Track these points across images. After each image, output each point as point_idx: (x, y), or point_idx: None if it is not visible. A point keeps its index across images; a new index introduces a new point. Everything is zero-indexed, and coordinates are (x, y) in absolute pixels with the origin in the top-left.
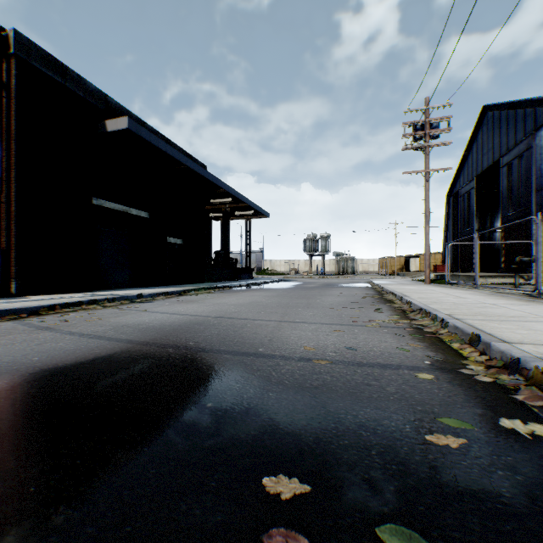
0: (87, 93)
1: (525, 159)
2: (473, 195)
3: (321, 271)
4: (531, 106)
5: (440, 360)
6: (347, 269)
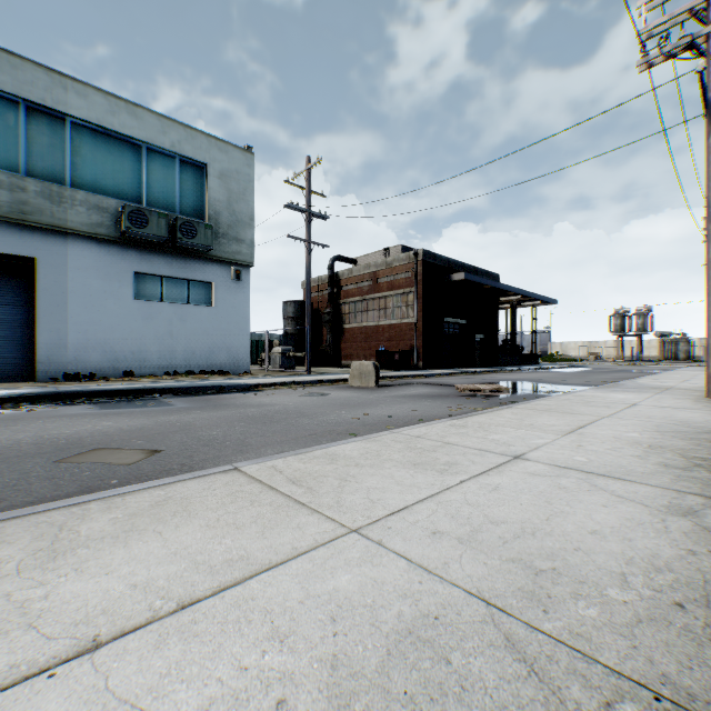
0: (442, 262)
1: None
2: None
3: (636, 356)
4: None
5: None
6: (676, 354)
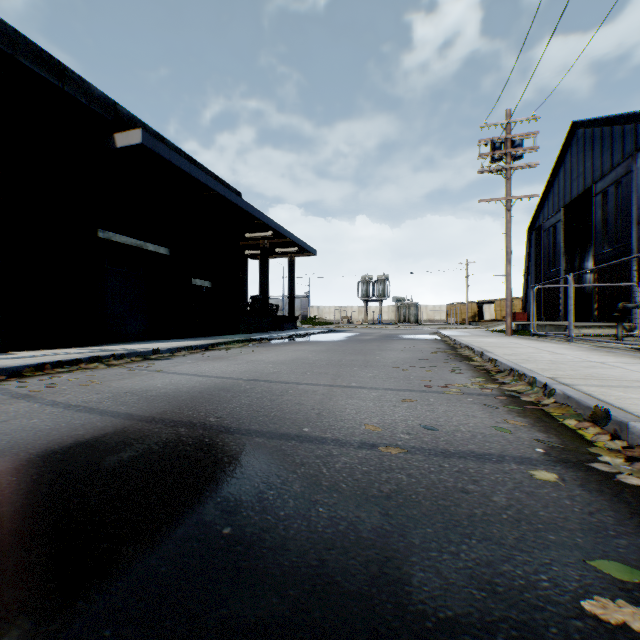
0: (92, 100)
1: (624, 186)
2: (560, 229)
3: (379, 319)
4: (631, 122)
5: (557, 446)
6: (409, 317)
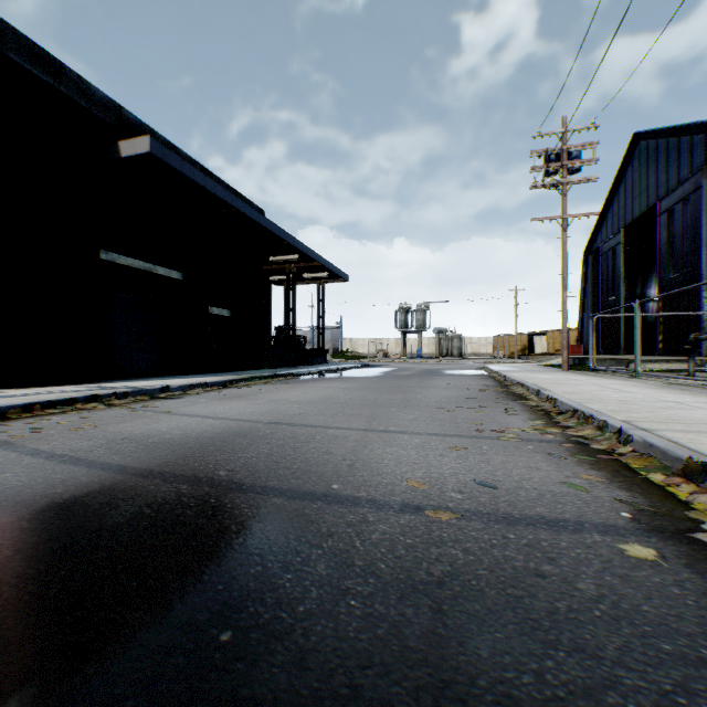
0: (93, 103)
1: (692, 204)
2: (620, 252)
3: (418, 353)
4: (700, 132)
5: (645, 508)
6: (452, 350)
